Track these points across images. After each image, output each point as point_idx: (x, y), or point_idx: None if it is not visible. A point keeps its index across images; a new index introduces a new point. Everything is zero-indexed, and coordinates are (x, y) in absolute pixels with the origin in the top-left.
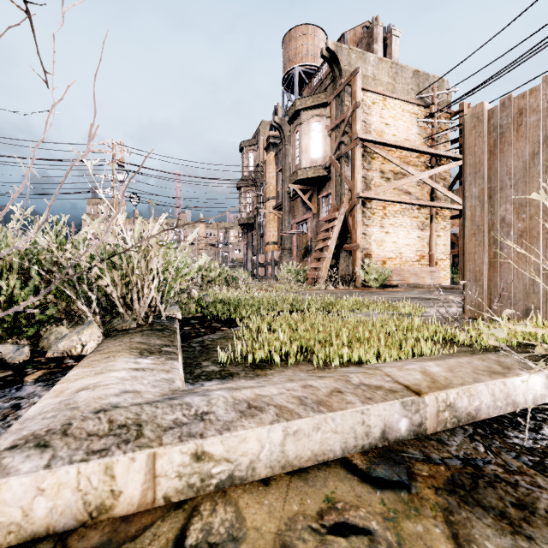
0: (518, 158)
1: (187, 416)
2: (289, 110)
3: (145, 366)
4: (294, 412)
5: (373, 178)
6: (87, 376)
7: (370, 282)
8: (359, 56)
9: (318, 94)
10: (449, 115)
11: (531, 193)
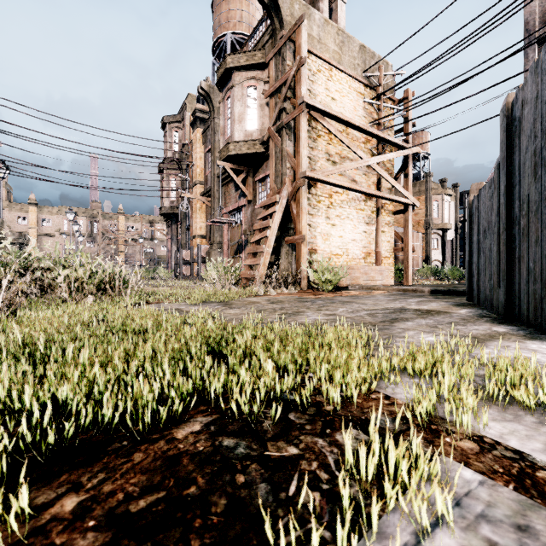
0: None
1: None
2: (218, 69)
3: None
4: None
5: (319, 159)
6: None
7: (320, 284)
8: (303, 9)
9: (254, 52)
10: (393, 102)
11: None
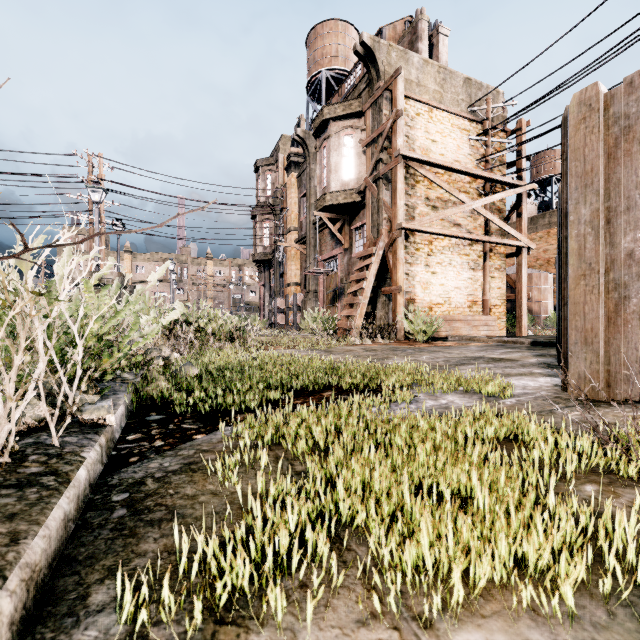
0: None
1: None
2: (315, 119)
3: None
4: None
5: (418, 206)
6: None
7: (415, 335)
8: (400, 55)
9: (351, 101)
10: (505, 133)
11: None
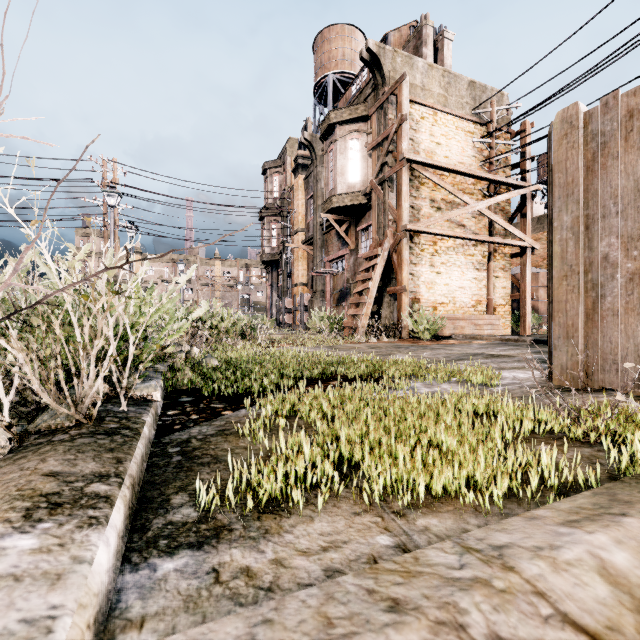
0: (627, 176)
1: None
2: (322, 123)
3: (8, 564)
4: None
5: (422, 208)
6: None
7: (419, 333)
8: (405, 60)
9: (357, 105)
10: (510, 135)
11: None
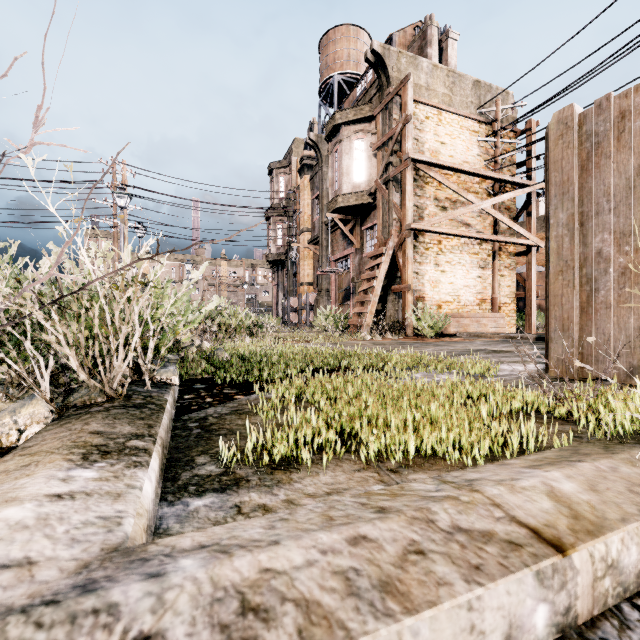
0: (619, 175)
1: None
2: (327, 124)
3: (79, 486)
4: (336, 620)
5: (427, 207)
6: None
7: (424, 331)
8: (410, 61)
9: (362, 106)
10: (515, 134)
11: (637, 219)
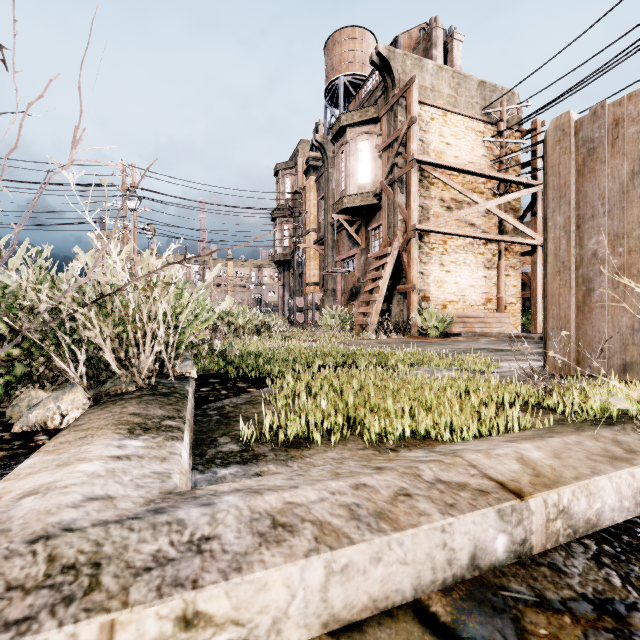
0: (613, 179)
1: (175, 545)
2: (333, 126)
3: (132, 451)
4: (342, 533)
5: (432, 207)
6: (45, 469)
7: (428, 330)
8: (415, 63)
9: (367, 108)
10: (520, 134)
11: (630, 222)
